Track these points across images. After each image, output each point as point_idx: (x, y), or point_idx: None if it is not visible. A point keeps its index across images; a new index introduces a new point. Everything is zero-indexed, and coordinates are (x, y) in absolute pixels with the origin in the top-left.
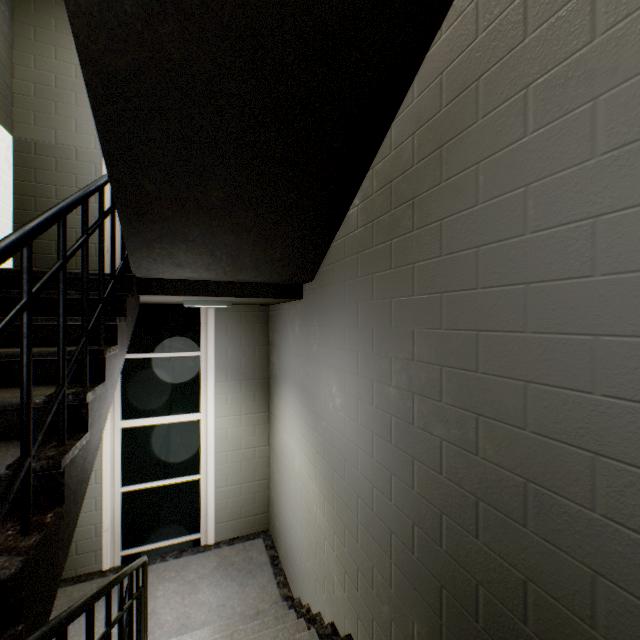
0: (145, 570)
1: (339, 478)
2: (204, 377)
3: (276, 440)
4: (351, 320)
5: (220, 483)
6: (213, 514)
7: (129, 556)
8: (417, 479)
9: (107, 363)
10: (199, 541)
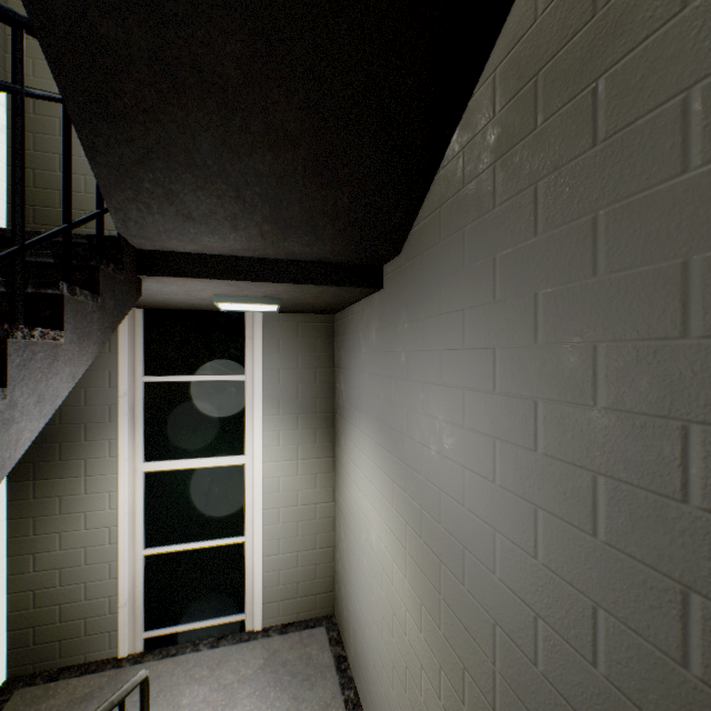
0: (145, 692)
1: (450, 576)
2: (249, 408)
3: (343, 496)
4: (478, 293)
5: (270, 549)
6: (260, 590)
7: (154, 639)
8: (704, 647)
9: (15, 354)
10: (243, 624)
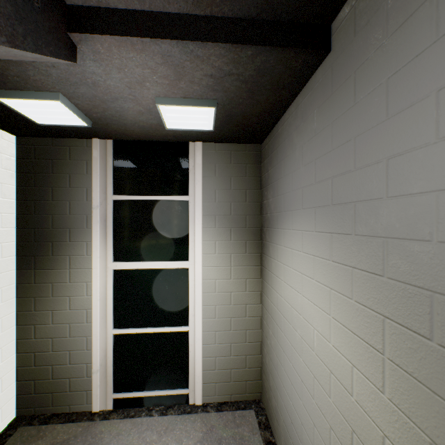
0: None
1: None
2: (192, 223)
3: (271, 297)
4: None
5: (208, 339)
6: (200, 372)
7: (120, 400)
8: None
9: None
10: (187, 397)
